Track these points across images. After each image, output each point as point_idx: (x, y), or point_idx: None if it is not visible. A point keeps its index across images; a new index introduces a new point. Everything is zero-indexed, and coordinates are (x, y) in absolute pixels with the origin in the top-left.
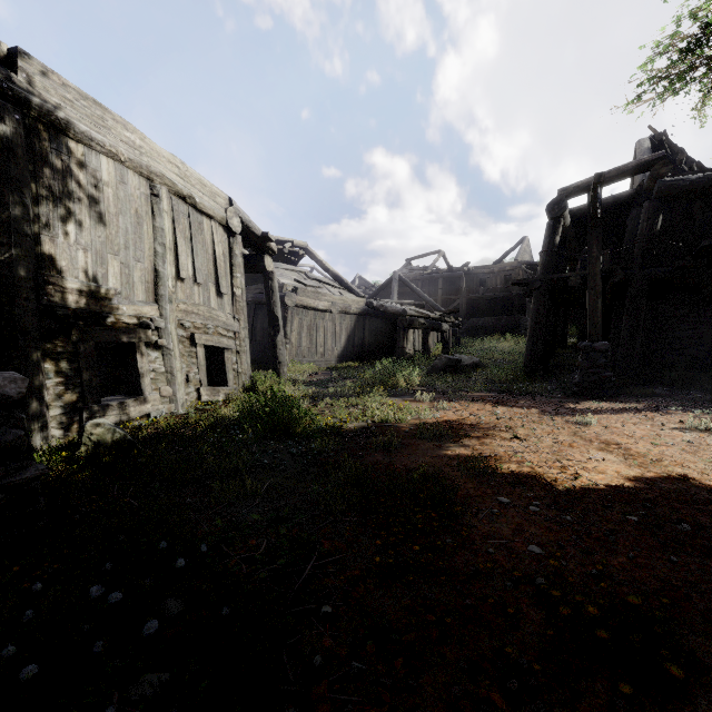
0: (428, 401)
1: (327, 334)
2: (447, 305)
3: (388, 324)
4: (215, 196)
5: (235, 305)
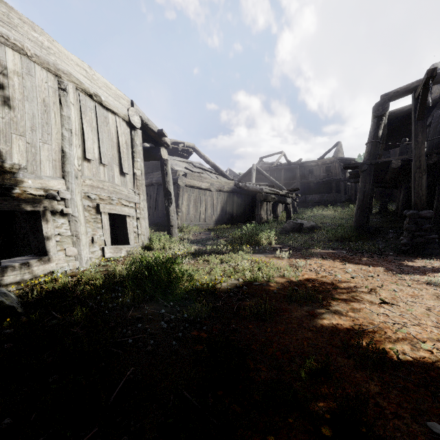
0: (286, 257)
1: (207, 205)
2: (287, 187)
3: (250, 198)
4: (119, 98)
5: (136, 182)
